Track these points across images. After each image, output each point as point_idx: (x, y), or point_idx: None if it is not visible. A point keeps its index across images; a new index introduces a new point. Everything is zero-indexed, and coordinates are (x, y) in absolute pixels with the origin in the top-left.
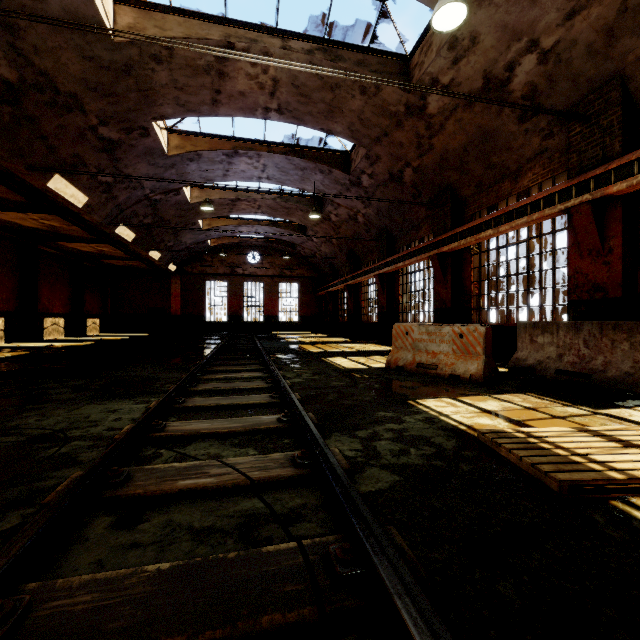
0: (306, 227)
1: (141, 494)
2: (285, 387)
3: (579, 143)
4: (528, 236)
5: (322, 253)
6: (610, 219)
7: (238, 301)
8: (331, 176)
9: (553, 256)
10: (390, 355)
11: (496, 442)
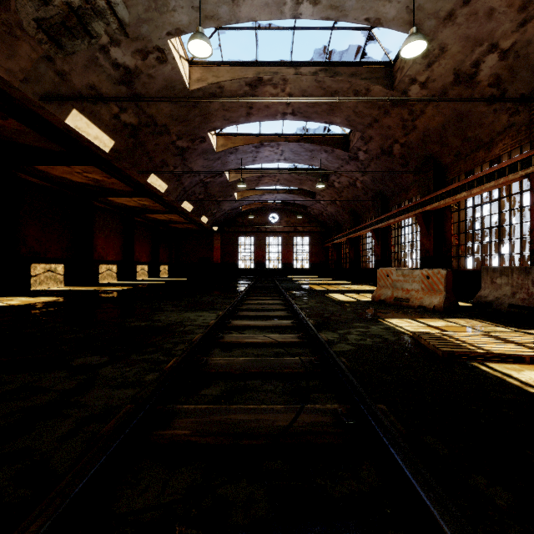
0: (315, 192)
1: (230, 342)
2: (296, 307)
3: None
4: (499, 196)
5: (328, 212)
6: None
7: (262, 252)
8: (333, 154)
9: (520, 212)
10: (375, 292)
11: (420, 336)
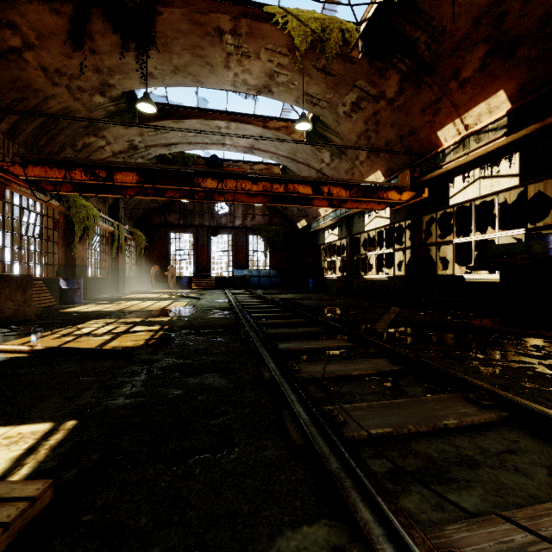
0: None
1: None
2: None
3: None
4: None
5: None
6: None
7: None
8: None
9: None
10: None
11: None
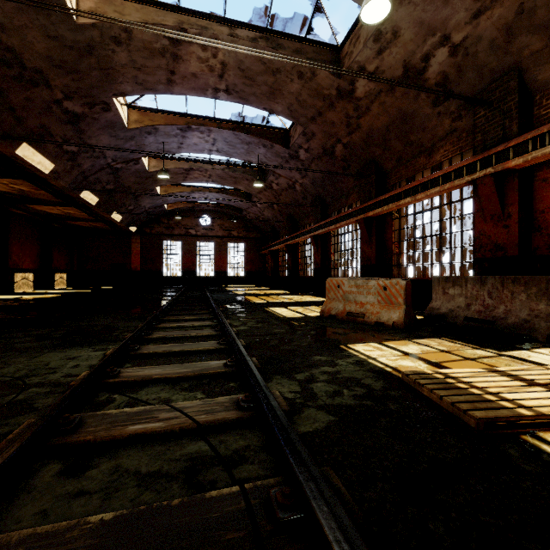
0: (251, 194)
1: (91, 440)
2: (231, 334)
3: (483, 124)
4: (440, 203)
5: (265, 217)
6: (509, 189)
7: (191, 258)
8: (273, 150)
9: (461, 220)
10: (324, 305)
11: (419, 383)
